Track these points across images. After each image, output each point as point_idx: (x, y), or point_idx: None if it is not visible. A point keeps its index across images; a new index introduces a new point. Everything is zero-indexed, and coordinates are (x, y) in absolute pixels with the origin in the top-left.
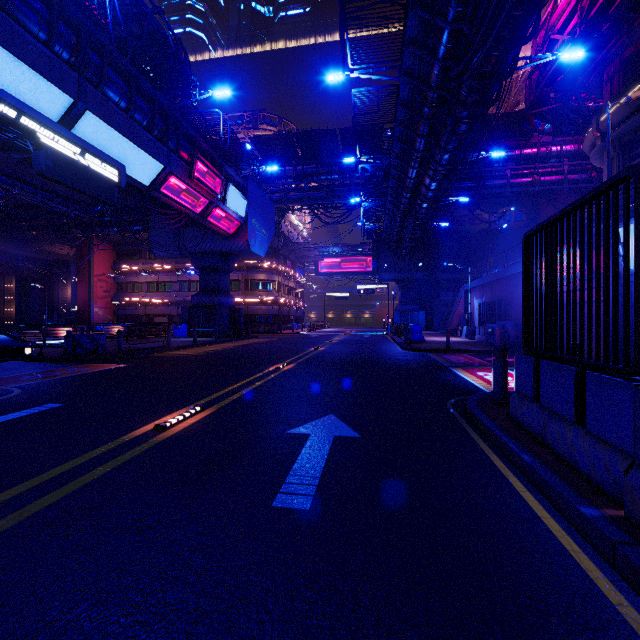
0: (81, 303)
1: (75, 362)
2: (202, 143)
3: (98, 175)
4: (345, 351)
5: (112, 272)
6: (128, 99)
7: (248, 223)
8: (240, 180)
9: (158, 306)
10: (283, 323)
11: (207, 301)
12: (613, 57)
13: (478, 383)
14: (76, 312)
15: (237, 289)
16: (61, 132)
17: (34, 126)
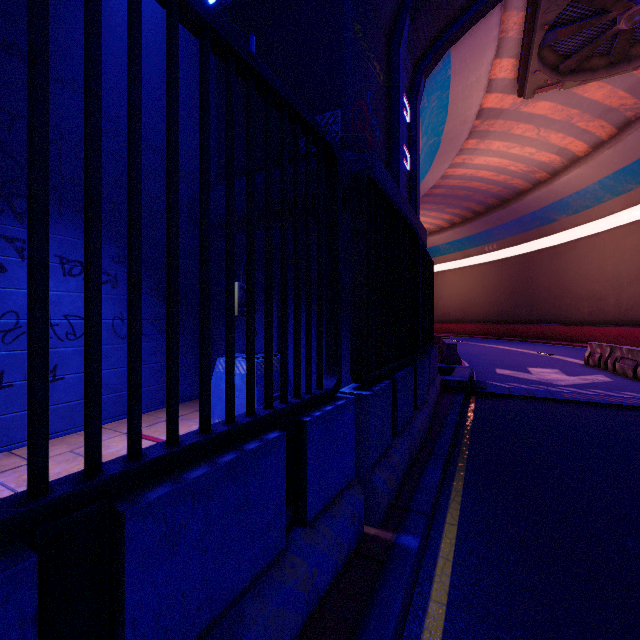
0: None
1: None
2: None
3: None
4: None
5: None
6: None
7: None
8: None
9: None
10: None
11: None
12: None
13: None
14: None
15: None
16: None
17: None
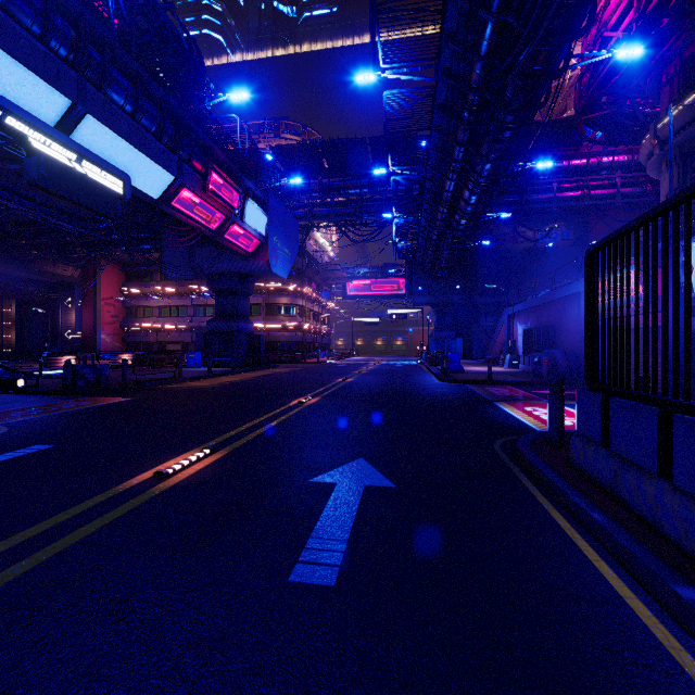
0: (86, 329)
1: (75, 395)
2: (218, 152)
3: (99, 186)
4: (376, 382)
5: (121, 295)
6: (134, 102)
7: (269, 241)
8: (260, 194)
9: (171, 332)
10: (308, 351)
11: (224, 327)
12: (673, 56)
13: (527, 420)
14: (81, 339)
15: (257, 314)
16: (56, 137)
17: (25, 129)
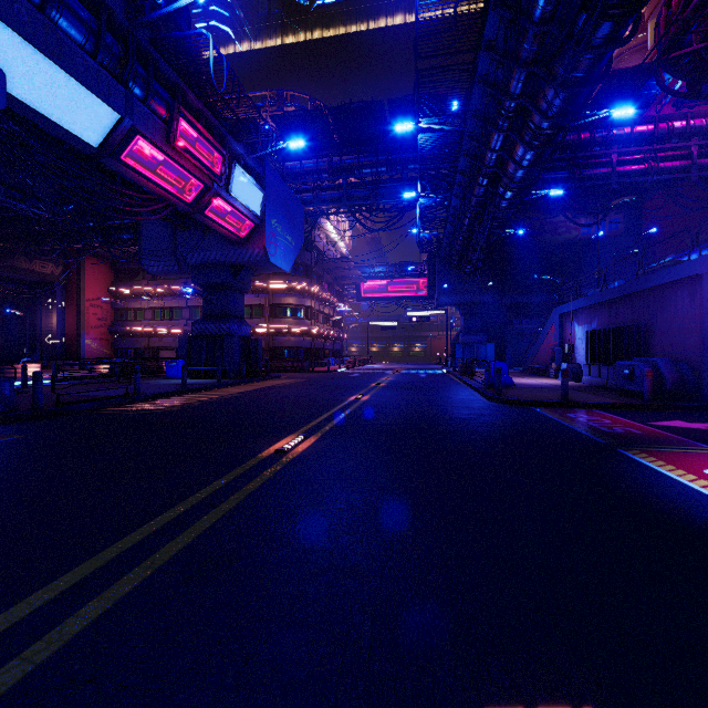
0: (69, 334)
1: None
2: (190, 96)
3: None
4: (402, 403)
5: (109, 296)
6: None
7: (265, 224)
8: (253, 163)
9: (164, 337)
10: (317, 358)
11: (212, 329)
12: None
13: None
14: (63, 345)
15: (260, 316)
16: None
17: None
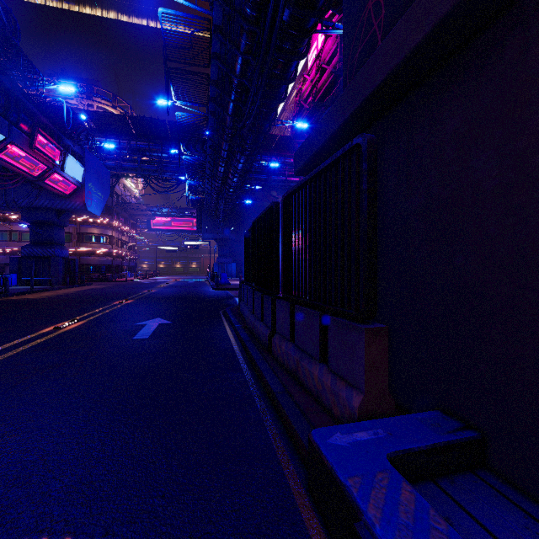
0: None
1: None
2: (42, 118)
3: None
4: (171, 292)
5: None
6: None
7: (85, 187)
8: (77, 150)
9: None
10: (116, 272)
11: (40, 252)
12: None
13: None
14: None
15: (68, 241)
16: None
17: None
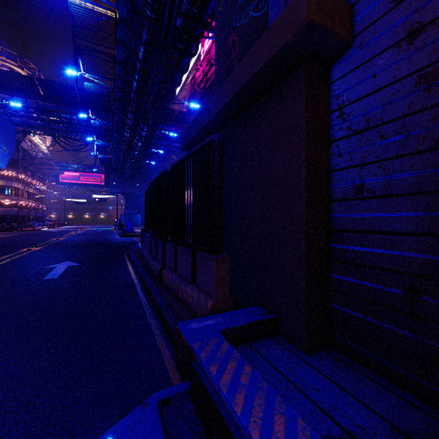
0: None
1: None
2: None
3: None
4: (80, 239)
5: None
6: None
7: None
8: None
9: None
10: (23, 222)
11: None
12: None
13: None
14: None
15: None
16: None
17: None
